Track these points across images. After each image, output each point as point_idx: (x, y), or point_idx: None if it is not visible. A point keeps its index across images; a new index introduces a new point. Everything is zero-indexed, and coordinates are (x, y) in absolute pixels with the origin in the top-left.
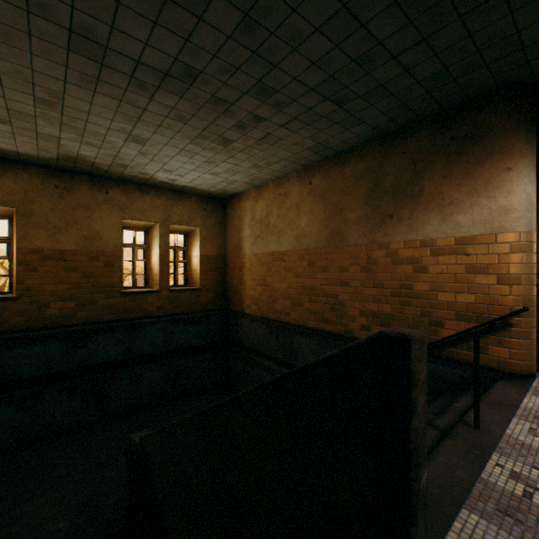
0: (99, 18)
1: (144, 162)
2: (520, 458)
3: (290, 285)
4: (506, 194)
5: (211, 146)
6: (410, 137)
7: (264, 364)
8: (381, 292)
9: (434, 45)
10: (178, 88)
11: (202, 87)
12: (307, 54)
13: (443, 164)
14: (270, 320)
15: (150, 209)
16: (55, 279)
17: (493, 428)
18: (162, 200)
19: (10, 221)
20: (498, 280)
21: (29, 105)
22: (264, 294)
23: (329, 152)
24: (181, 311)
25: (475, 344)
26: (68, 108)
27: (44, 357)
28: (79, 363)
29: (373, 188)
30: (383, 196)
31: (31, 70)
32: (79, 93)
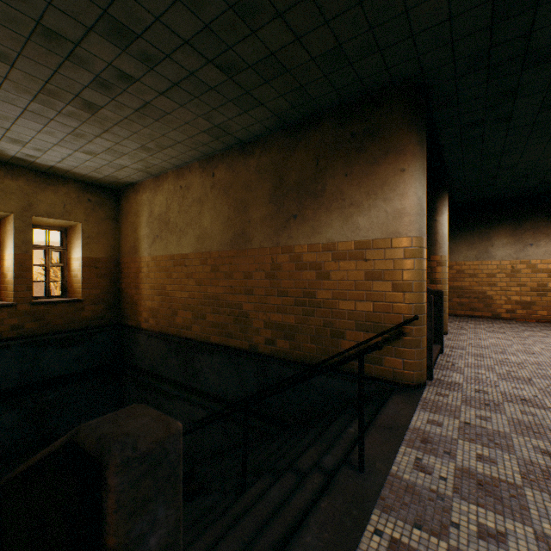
0: None
1: None
2: (403, 512)
3: (193, 293)
4: (400, 197)
5: (71, 111)
6: (314, 130)
7: (162, 388)
8: (285, 301)
9: (323, 8)
10: None
11: (13, 2)
12: None
13: (344, 162)
14: (171, 336)
15: None
16: None
17: (379, 466)
18: (19, 183)
19: None
20: (393, 286)
21: None
22: (163, 305)
23: (232, 139)
24: (52, 329)
25: (360, 368)
26: None
27: None
28: None
29: (278, 184)
30: (288, 194)
31: None
32: None
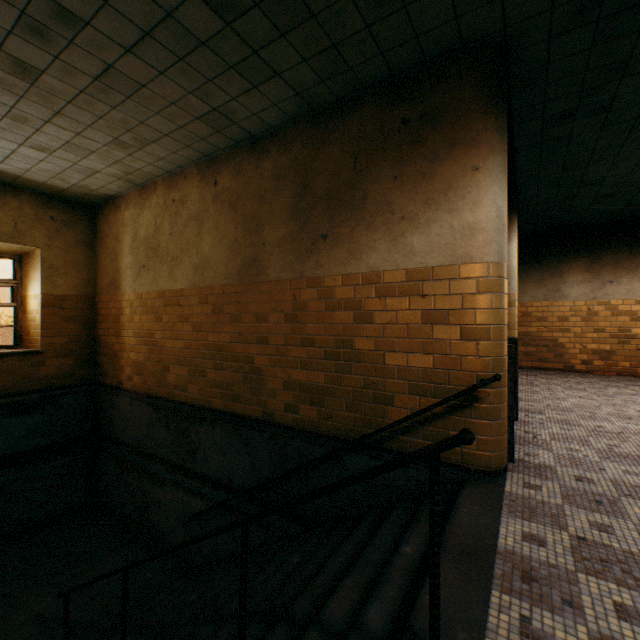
0: None
1: None
2: None
3: (189, 343)
4: (472, 207)
5: None
6: (350, 117)
7: (149, 469)
8: (312, 353)
9: None
10: None
11: None
12: None
13: (393, 159)
14: (160, 399)
15: None
16: None
17: None
18: None
19: None
20: (462, 333)
21: None
22: (151, 358)
23: (239, 131)
24: None
25: (433, 476)
26: None
27: None
28: None
29: (301, 193)
30: (315, 206)
31: None
32: None
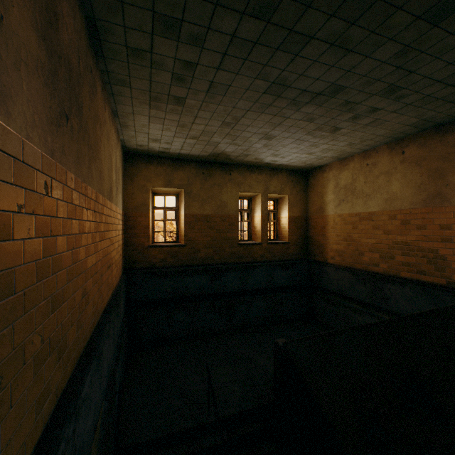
0: (295, 72)
1: (262, 151)
2: None
3: (379, 240)
4: None
5: (321, 134)
6: None
7: (349, 305)
8: None
9: None
10: (321, 100)
11: (340, 97)
12: (447, 58)
13: None
14: (356, 269)
15: (255, 183)
16: (202, 233)
17: None
18: (262, 176)
19: (177, 197)
20: None
21: (216, 127)
22: (348, 248)
23: (429, 124)
24: (275, 259)
25: None
26: (238, 125)
27: (199, 284)
28: (217, 290)
29: None
30: None
31: (233, 108)
32: (251, 115)
